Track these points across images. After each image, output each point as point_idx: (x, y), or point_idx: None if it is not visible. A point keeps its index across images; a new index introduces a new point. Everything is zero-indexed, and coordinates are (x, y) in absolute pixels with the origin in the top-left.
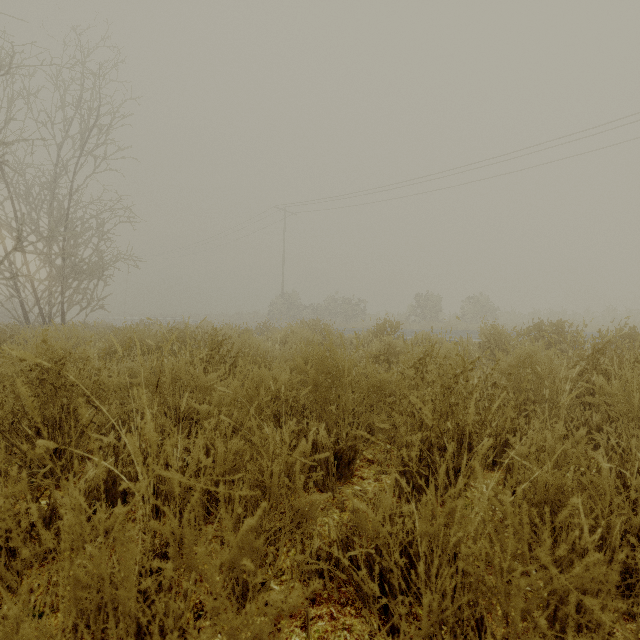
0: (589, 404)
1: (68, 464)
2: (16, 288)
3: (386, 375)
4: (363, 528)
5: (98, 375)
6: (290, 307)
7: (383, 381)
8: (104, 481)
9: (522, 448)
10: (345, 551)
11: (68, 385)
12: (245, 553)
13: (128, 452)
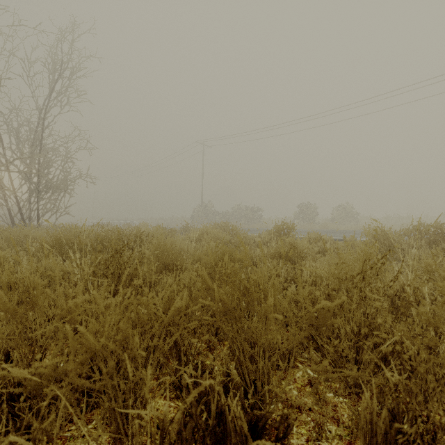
0: None
1: None
2: (4, 199)
3: (328, 302)
4: None
5: None
6: (207, 213)
7: (323, 311)
8: None
9: None
10: None
11: None
12: None
13: None
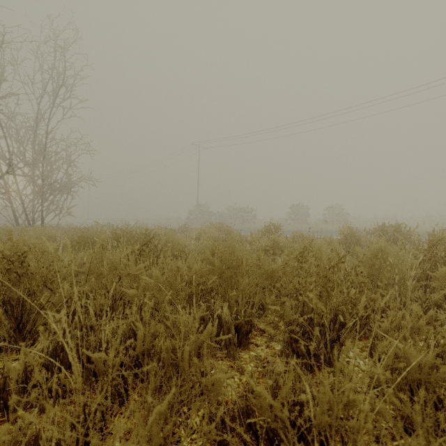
0: (425, 286)
1: (29, 334)
2: (9, 200)
3: (275, 265)
4: (263, 411)
5: (51, 265)
6: (203, 214)
7: (273, 270)
8: (54, 350)
9: (385, 325)
10: (245, 417)
11: (29, 273)
12: (154, 440)
13: (75, 325)
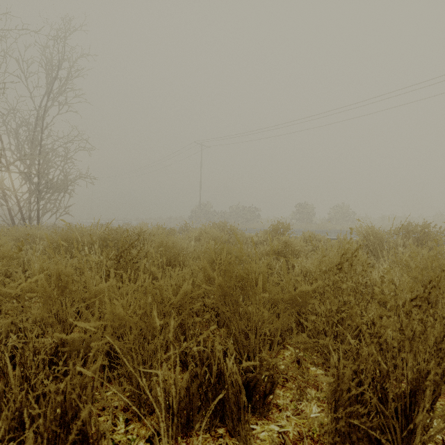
0: None
1: None
2: (5, 199)
3: (307, 286)
4: None
5: None
6: (205, 213)
7: (303, 293)
8: None
9: None
10: None
11: None
12: None
13: None
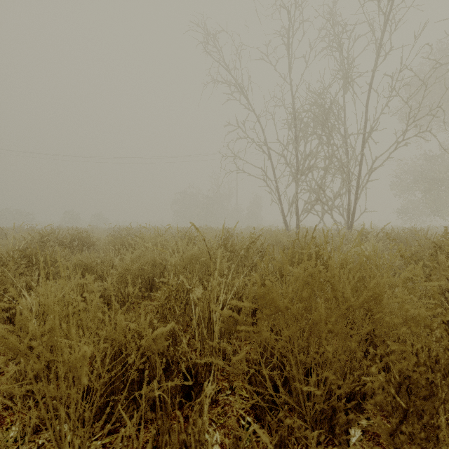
0: None
1: None
2: None
3: None
4: None
5: None
6: None
7: None
8: None
9: None
10: None
11: None
12: None
13: None
